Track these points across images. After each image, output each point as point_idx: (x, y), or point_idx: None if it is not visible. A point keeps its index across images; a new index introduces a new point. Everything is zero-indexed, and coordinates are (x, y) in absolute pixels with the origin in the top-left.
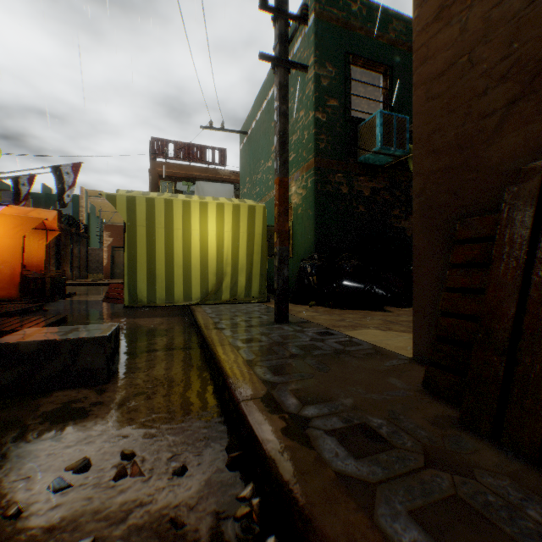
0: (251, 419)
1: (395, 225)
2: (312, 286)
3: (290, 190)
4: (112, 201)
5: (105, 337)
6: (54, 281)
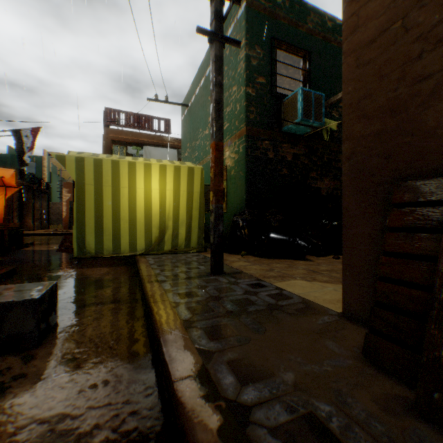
0: (182, 411)
1: (313, 185)
2: (243, 238)
3: (225, 155)
4: (61, 161)
5: (35, 300)
6: (12, 233)
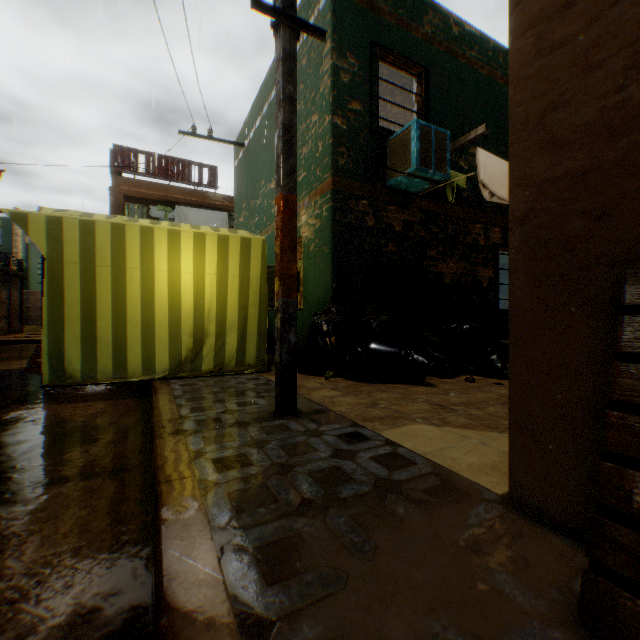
0: None
1: (432, 269)
2: (329, 350)
3: (300, 220)
4: (21, 222)
5: None
6: None
